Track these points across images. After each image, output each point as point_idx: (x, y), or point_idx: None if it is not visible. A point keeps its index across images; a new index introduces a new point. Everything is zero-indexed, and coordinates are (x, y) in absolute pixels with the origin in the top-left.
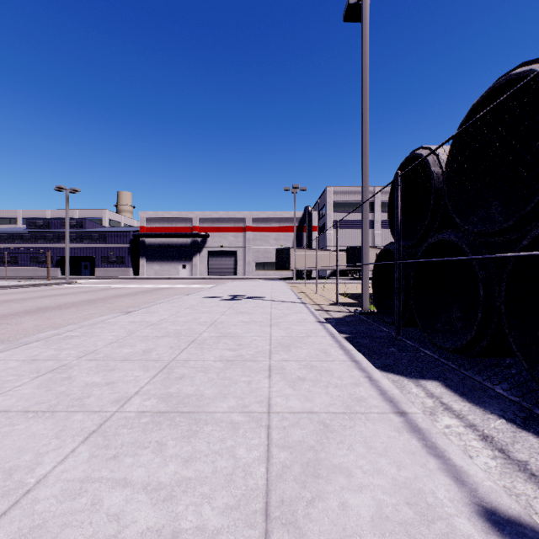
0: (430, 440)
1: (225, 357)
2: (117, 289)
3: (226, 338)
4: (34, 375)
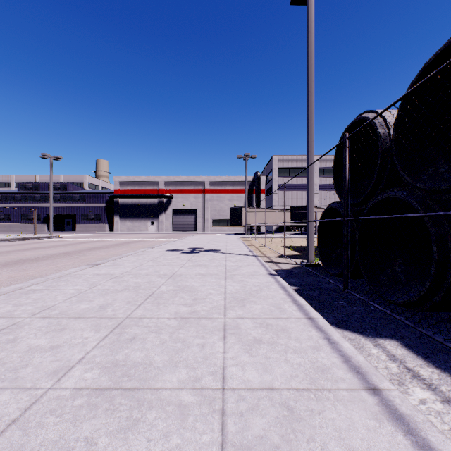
0: (420, 435)
1: (180, 314)
2: (93, 242)
3: (183, 292)
4: None
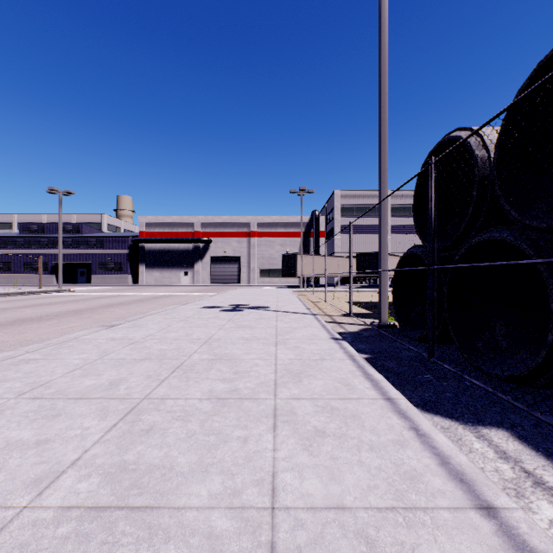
0: None
1: (215, 393)
2: (111, 297)
3: (221, 363)
4: None
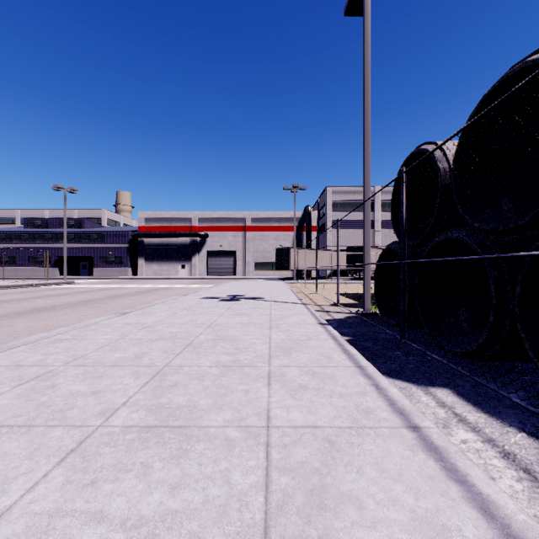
0: (449, 461)
1: (221, 362)
2: (115, 289)
3: (224, 342)
4: (15, 383)
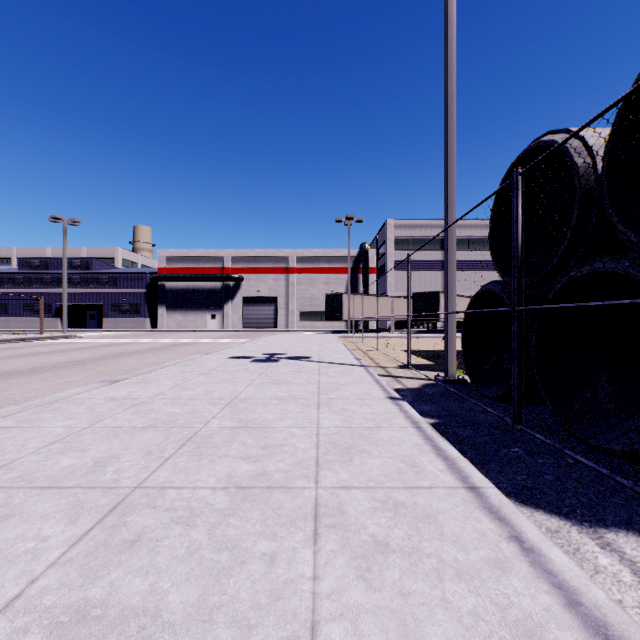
0: None
1: (235, 478)
2: (123, 345)
3: (246, 433)
4: None
